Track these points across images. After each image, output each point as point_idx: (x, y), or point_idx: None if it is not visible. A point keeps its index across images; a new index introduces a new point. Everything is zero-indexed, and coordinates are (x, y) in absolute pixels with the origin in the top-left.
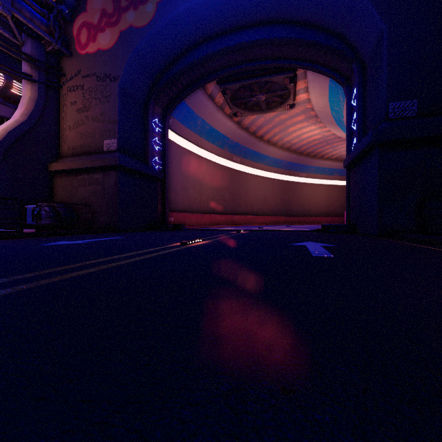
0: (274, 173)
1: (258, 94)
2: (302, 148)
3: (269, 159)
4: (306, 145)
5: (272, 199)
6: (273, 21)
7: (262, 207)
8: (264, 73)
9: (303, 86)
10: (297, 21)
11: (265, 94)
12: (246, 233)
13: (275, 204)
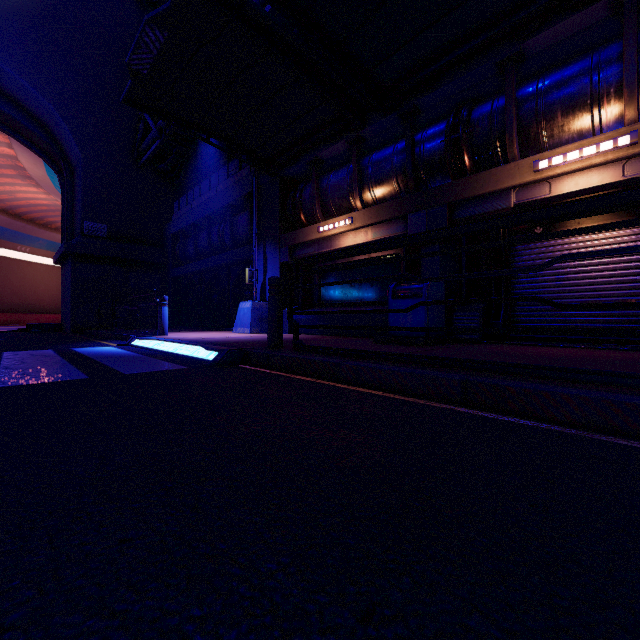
0: None
1: None
2: (19, 209)
3: None
4: (28, 207)
5: None
6: None
7: None
8: None
9: (7, 141)
10: None
11: None
12: None
13: None
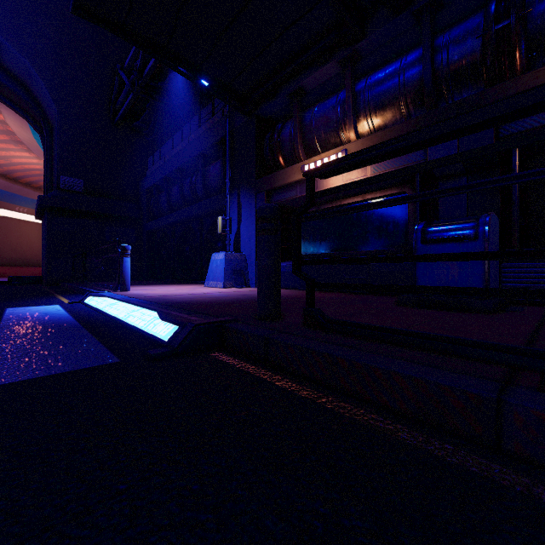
0: None
1: None
2: (16, 173)
3: None
4: (23, 172)
5: None
6: None
7: None
8: None
9: None
10: None
11: None
12: None
13: None
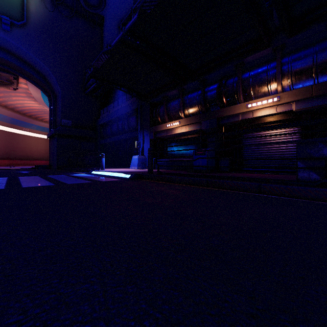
0: None
1: None
2: (25, 111)
3: None
4: (29, 110)
5: None
6: (2, 48)
7: None
8: None
9: (24, 82)
10: (19, 57)
11: None
12: None
13: None
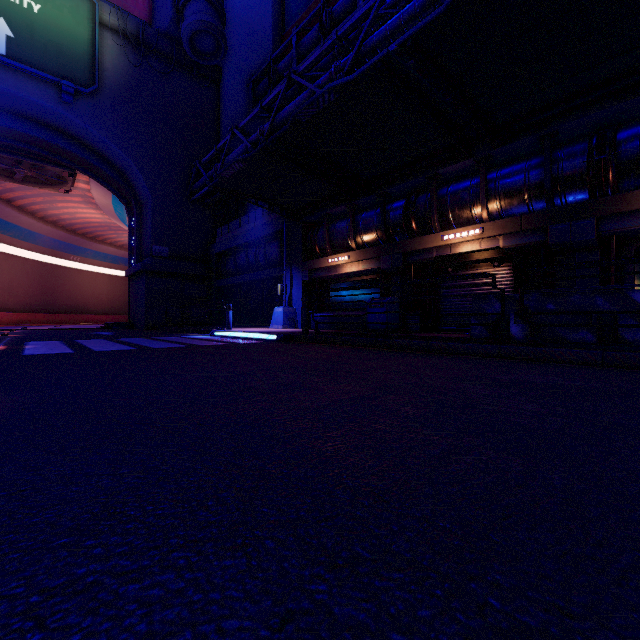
0: (27, 250)
1: (22, 168)
2: (75, 225)
3: (20, 230)
4: (83, 224)
5: (24, 287)
6: (56, 129)
7: (4, 299)
8: (37, 157)
9: (84, 179)
10: (82, 143)
11: (33, 171)
12: (26, 331)
13: (29, 295)
